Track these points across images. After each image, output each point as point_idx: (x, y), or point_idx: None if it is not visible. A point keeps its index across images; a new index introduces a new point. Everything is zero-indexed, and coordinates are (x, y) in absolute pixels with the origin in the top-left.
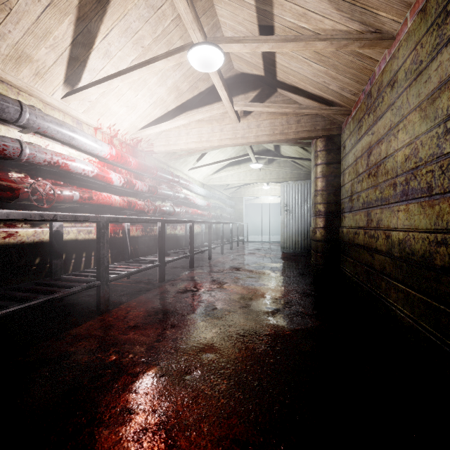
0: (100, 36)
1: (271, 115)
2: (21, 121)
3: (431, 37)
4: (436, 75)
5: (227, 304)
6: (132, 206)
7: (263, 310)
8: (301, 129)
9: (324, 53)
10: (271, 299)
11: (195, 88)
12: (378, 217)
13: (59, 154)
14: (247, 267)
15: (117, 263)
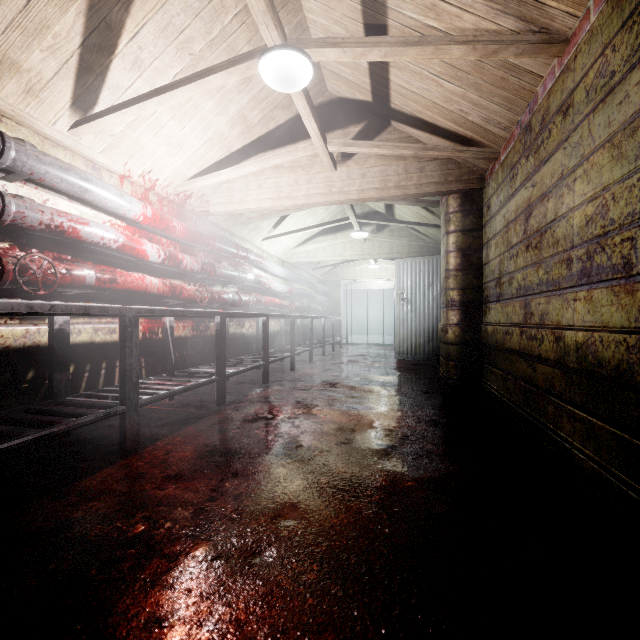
0: (126, 36)
1: (382, 160)
2: (3, 163)
3: (629, 34)
4: (638, 92)
5: (318, 439)
6: (177, 292)
7: (371, 448)
8: (426, 181)
9: (461, 65)
10: (383, 430)
11: (271, 119)
12: (542, 309)
13: (64, 213)
14: (346, 382)
15: (155, 377)
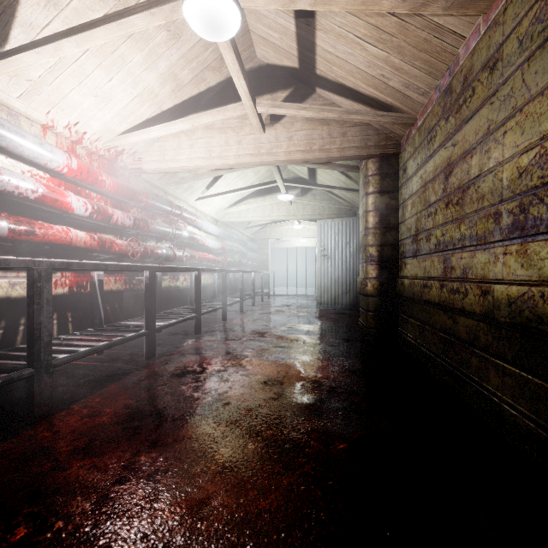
0: None
1: (308, 124)
2: None
3: None
4: None
5: (246, 395)
6: (107, 246)
7: (300, 403)
8: (348, 145)
9: (386, 27)
10: (311, 382)
11: (202, 80)
12: (465, 263)
13: None
14: (274, 331)
15: (80, 332)
